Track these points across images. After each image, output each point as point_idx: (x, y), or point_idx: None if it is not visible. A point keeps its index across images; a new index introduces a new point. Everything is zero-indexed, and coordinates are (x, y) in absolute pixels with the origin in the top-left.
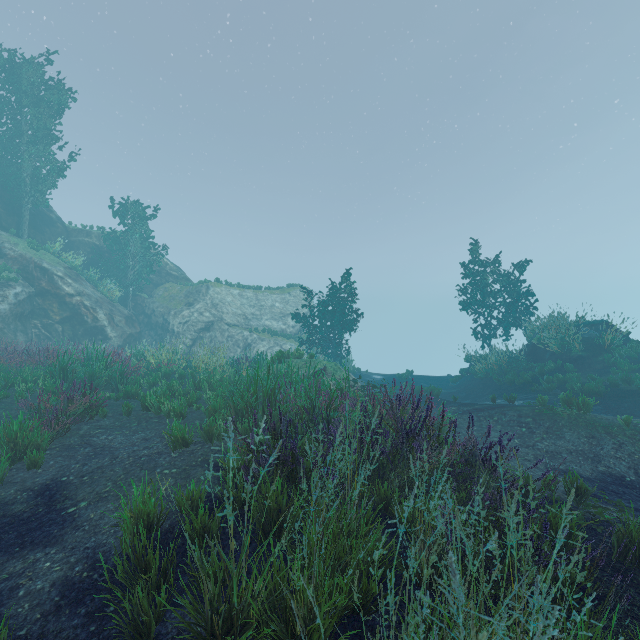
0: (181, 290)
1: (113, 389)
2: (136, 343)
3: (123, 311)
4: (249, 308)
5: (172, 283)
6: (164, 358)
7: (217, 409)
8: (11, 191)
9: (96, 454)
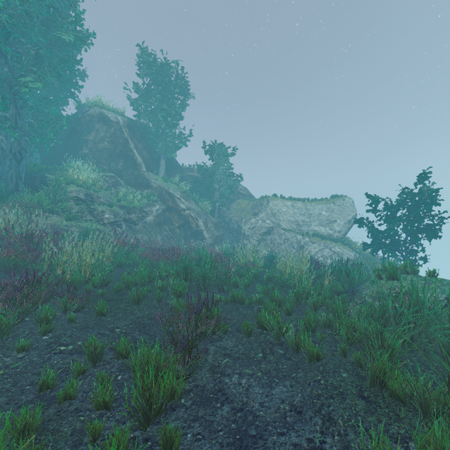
0: (248, 204)
1: (219, 288)
2: (220, 242)
3: (212, 220)
4: (300, 216)
5: (241, 199)
6: (248, 258)
7: (387, 371)
8: (154, 148)
9: (239, 431)
